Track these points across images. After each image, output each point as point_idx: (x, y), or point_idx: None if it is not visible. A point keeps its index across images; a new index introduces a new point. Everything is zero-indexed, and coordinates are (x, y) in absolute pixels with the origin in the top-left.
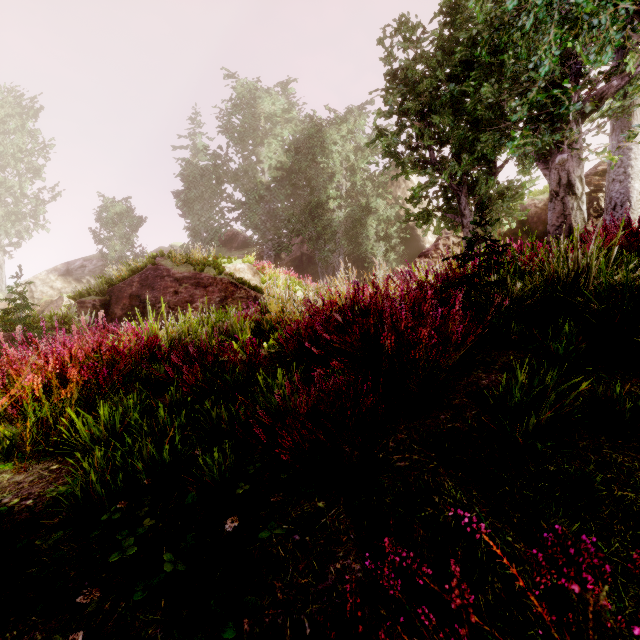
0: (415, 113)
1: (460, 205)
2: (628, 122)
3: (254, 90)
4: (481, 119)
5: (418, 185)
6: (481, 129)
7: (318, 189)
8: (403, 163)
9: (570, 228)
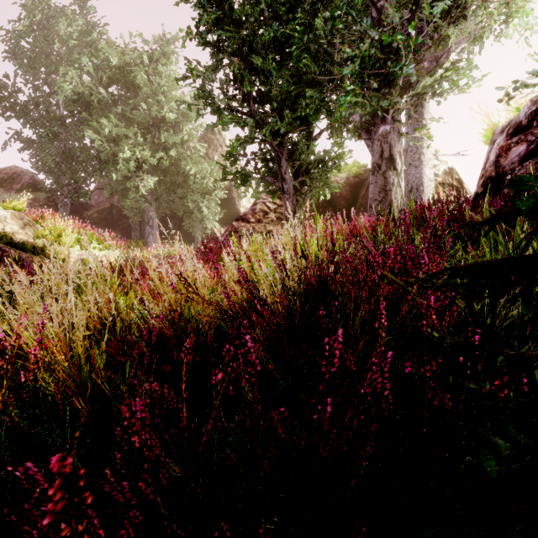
0: (233, 50)
1: (281, 168)
2: (421, 113)
3: (42, 1)
4: (303, 77)
5: (237, 138)
6: (304, 86)
7: (127, 135)
8: (219, 110)
9: (390, 204)
